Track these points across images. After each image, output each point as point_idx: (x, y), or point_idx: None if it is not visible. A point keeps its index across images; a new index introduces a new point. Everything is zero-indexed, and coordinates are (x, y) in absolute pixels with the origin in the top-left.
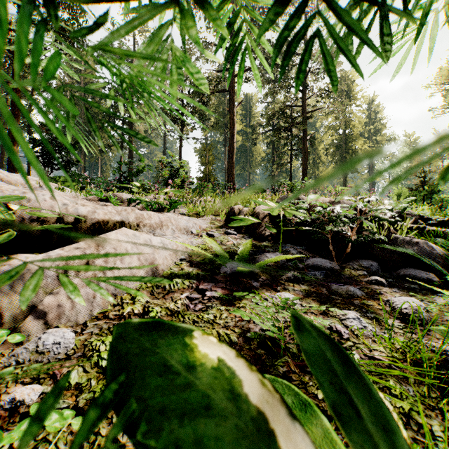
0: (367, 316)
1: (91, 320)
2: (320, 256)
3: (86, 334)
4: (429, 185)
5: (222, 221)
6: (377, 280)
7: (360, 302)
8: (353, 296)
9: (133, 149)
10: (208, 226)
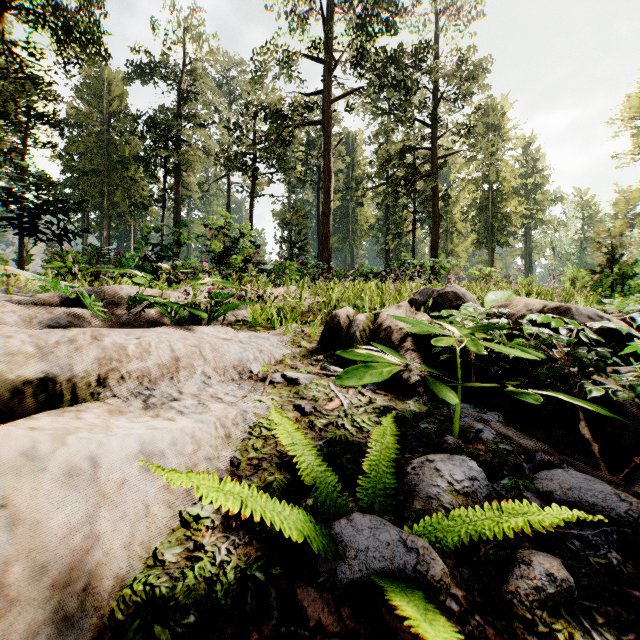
0: None
1: None
2: (552, 445)
3: None
4: (619, 266)
5: (315, 336)
6: None
7: None
8: None
9: None
10: (286, 354)
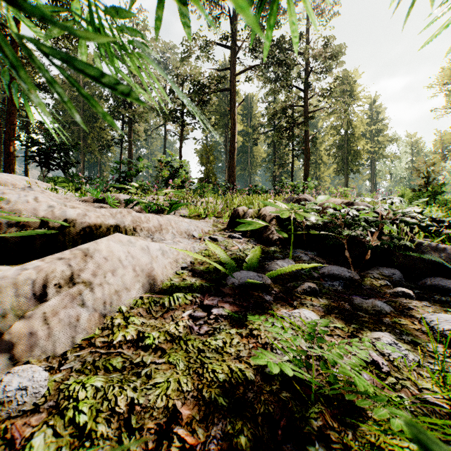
0: (403, 338)
1: (73, 349)
2: (335, 263)
3: (64, 371)
4: (432, 186)
5: (225, 223)
6: (404, 292)
7: (391, 321)
8: (381, 312)
9: (100, 110)
10: (210, 229)
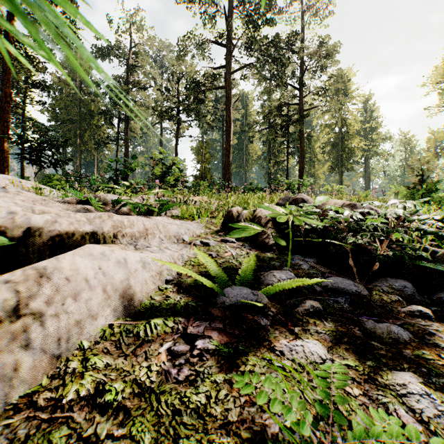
0: (433, 382)
1: (4, 413)
2: (337, 272)
3: None
4: (426, 184)
5: (219, 224)
6: (421, 311)
7: (412, 354)
8: (399, 341)
9: None
10: (202, 232)
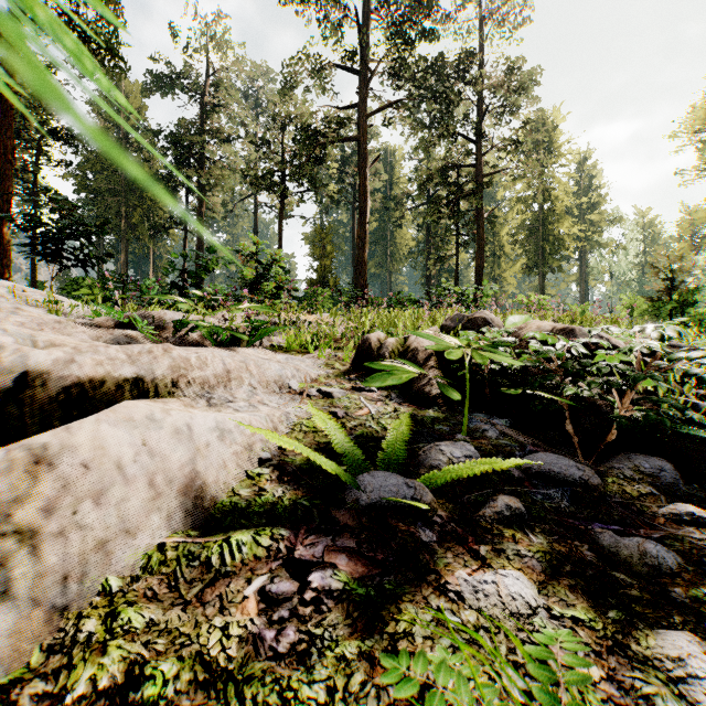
0: None
1: None
2: (546, 442)
3: None
4: (679, 293)
5: (348, 360)
6: (693, 514)
7: (686, 595)
8: (661, 570)
9: None
10: (321, 374)
